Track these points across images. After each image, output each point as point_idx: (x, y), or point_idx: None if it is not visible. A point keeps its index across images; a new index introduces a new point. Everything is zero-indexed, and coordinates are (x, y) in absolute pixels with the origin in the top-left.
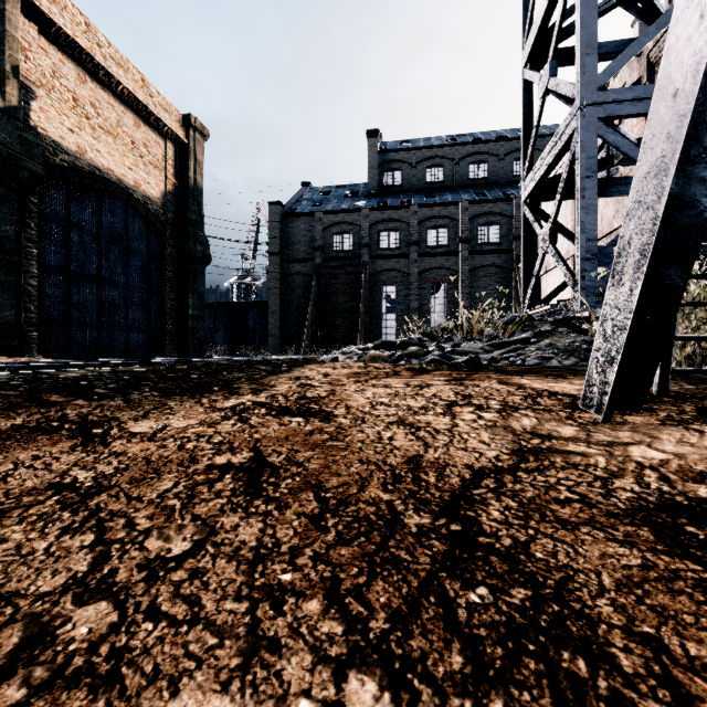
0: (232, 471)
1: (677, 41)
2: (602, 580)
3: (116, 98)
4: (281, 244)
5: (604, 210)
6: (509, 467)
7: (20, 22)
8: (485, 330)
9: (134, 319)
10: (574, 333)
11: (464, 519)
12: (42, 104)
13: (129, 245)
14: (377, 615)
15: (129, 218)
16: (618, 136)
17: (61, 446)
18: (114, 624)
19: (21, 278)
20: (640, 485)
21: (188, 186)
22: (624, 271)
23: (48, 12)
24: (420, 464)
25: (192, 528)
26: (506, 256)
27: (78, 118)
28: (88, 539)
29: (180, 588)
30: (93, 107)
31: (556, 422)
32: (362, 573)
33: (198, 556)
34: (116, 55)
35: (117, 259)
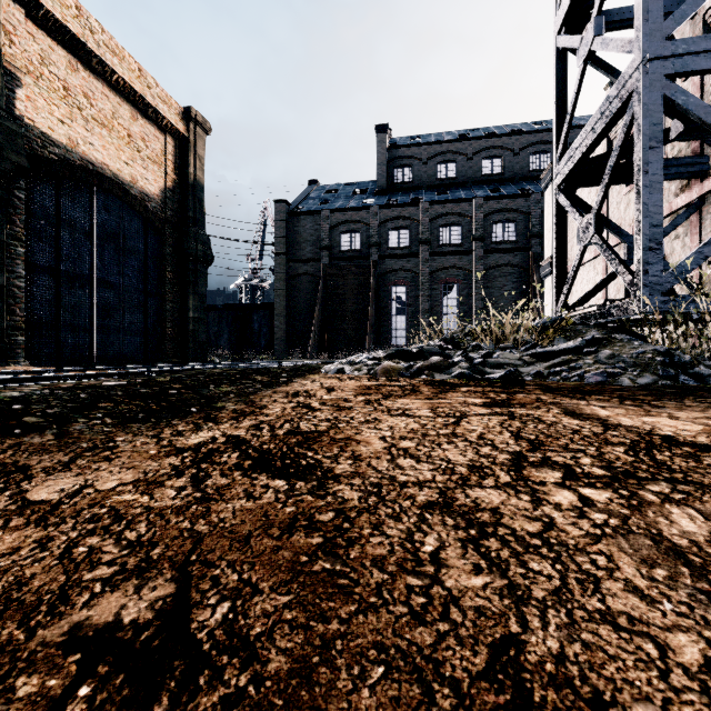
0: (104, 663)
1: None
2: None
3: (111, 89)
4: (286, 244)
5: None
6: None
7: (4, 4)
8: (520, 336)
9: (130, 322)
10: (637, 340)
11: None
12: (29, 92)
13: (126, 244)
14: None
15: (126, 215)
16: (689, 96)
17: None
18: None
19: (3, 279)
20: None
21: (188, 182)
22: None
23: None
24: (527, 688)
25: None
26: (523, 255)
27: (70, 109)
28: None
29: None
30: (86, 97)
31: None
32: None
33: None
34: (110, 43)
35: (112, 258)
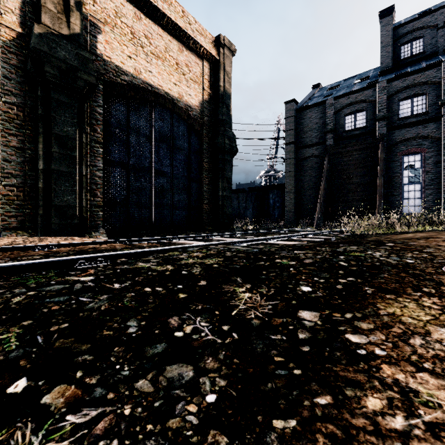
0: None
1: None
2: None
3: (164, 30)
4: (295, 135)
5: None
6: None
7: None
8: None
9: (178, 200)
10: None
11: None
12: (107, 38)
13: (175, 144)
14: None
15: (175, 122)
16: None
17: None
18: None
19: (82, 170)
20: None
21: (219, 93)
22: None
23: None
24: None
25: None
26: None
27: (135, 47)
28: None
29: None
30: (146, 38)
31: None
32: None
33: None
34: None
35: (165, 154)
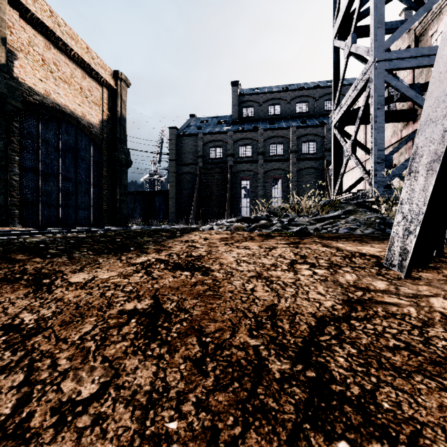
0: (136, 316)
1: None
2: None
3: (70, 60)
4: (176, 154)
5: (385, 131)
6: (344, 316)
7: (7, 9)
8: (310, 210)
9: (81, 202)
10: (370, 211)
11: (316, 366)
12: (21, 63)
13: (79, 154)
14: None
15: (79, 136)
16: (398, 81)
17: (18, 293)
18: None
19: (7, 175)
20: None
21: (117, 116)
22: (419, 169)
23: (25, 3)
24: (276, 312)
25: (101, 370)
26: (320, 162)
27: (45, 72)
28: (18, 379)
29: (82, 436)
30: (55, 65)
31: (370, 277)
32: (237, 423)
33: (101, 399)
34: (70, 32)
35: (71, 163)
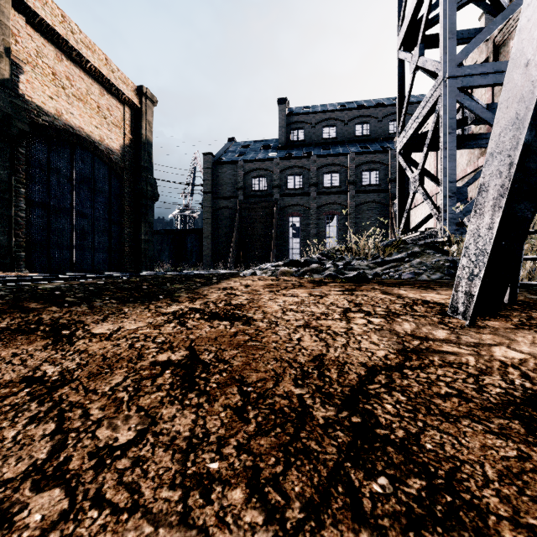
0: (171, 367)
1: (528, 21)
2: (486, 471)
3: (85, 73)
4: (212, 185)
5: (460, 159)
6: (397, 365)
7: (11, 14)
8: (369, 251)
9: (99, 243)
10: (439, 253)
11: (363, 412)
12: (28, 77)
13: (96, 186)
14: (292, 505)
15: (96, 165)
16: (472, 101)
17: (35, 345)
18: (64, 511)
19: (12, 211)
20: (506, 381)
21: (141, 140)
22: (485, 205)
23: (32, 6)
24: (323, 362)
25: (136, 419)
26: (384, 195)
27: (56, 88)
28: (50, 428)
29: (123, 476)
30: (68, 80)
31: (430, 326)
32: (279, 463)
33: (140, 445)
34: (85, 40)
35: (86, 196)
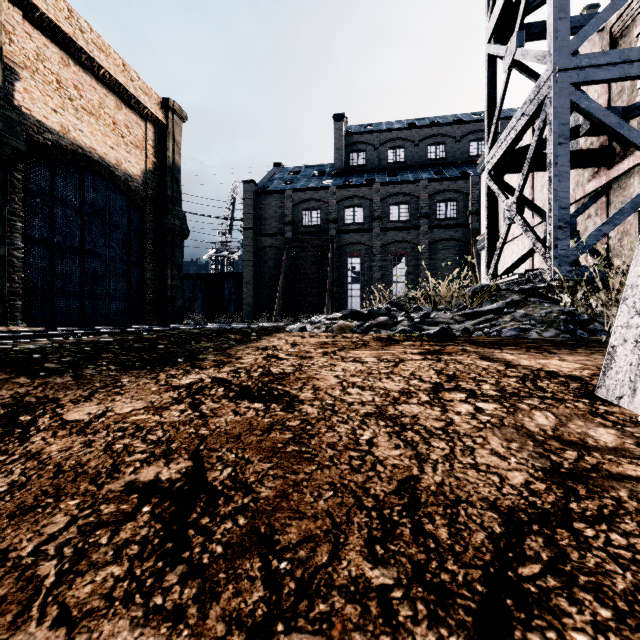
0: (155, 497)
1: None
2: None
3: (98, 82)
4: (254, 220)
5: None
6: (556, 510)
7: (4, 7)
8: (454, 300)
9: (115, 289)
10: (548, 302)
11: None
12: (26, 85)
13: (111, 220)
14: None
15: (111, 194)
16: (591, 102)
17: None
18: None
19: (4, 250)
20: None
21: (167, 164)
22: None
23: None
24: (418, 496)
25: None
26: (463, 230)
27: (62, 99)
28: None
29: None
30: (76, 89)
31: (581, 420)
32: None
33: None
34: (98, 41)
35: (99, 232)
